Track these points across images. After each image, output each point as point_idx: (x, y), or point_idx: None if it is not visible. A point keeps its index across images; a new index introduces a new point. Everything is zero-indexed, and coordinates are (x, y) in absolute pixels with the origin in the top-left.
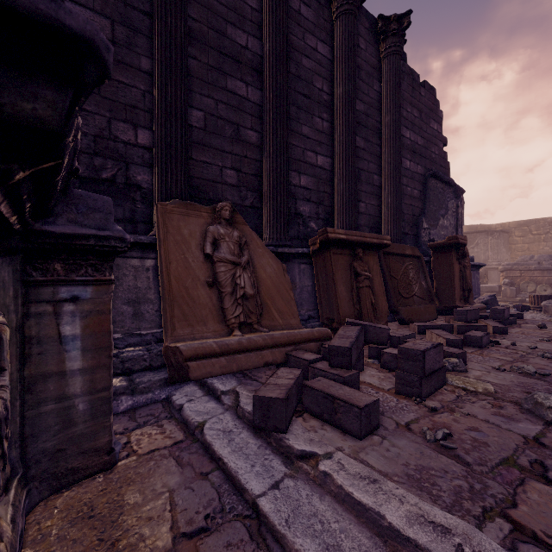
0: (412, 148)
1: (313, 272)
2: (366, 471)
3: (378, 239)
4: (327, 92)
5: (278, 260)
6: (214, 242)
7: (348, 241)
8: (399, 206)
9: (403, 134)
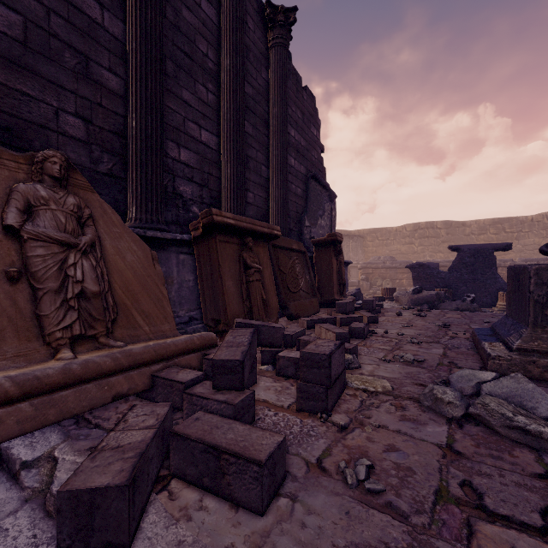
0: (296, 147)
1: (195, 265)
2: None
3: (268, 228)
4: (213, 60)
5: (145, 246)
6: (26, 209)
7: (236, 228)
8: (286, 201)
9: (288, 132)
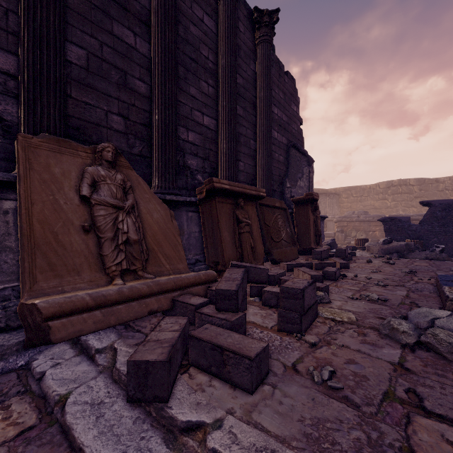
0: (279, 123)
1: (200, 220)
2: (262, 439)
3: (256, 191)
4: (212, 61)
5: (165, 207)
6: (93, 184)
7: (231, 191)
8: (270, 167)
9: (272, 110)
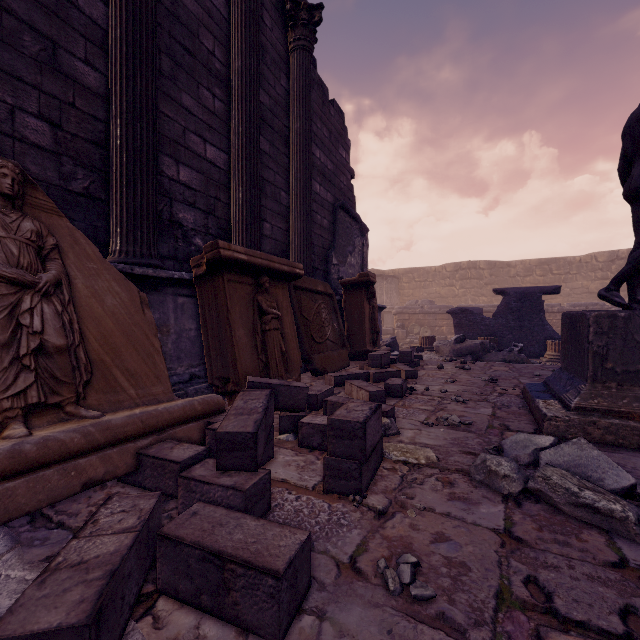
0: (322, 171)
1: (198, 310)
2: None
3: (289, 266)
4: (220, 60)
5: (131, 286)
6: None
7: (249, 265)
8: (310, 234)
9: (313, 152)
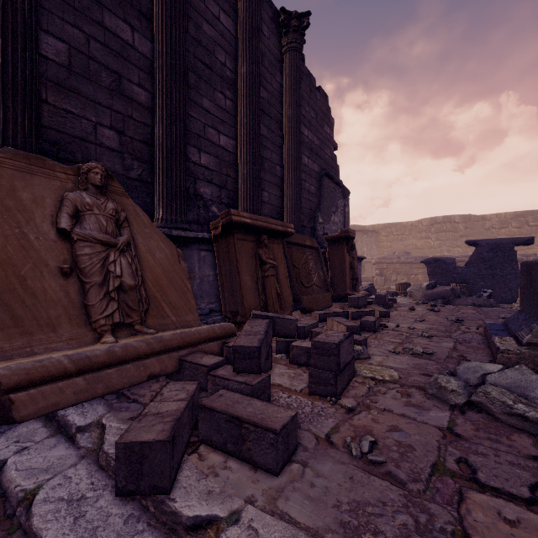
0: (310, 146)
1: (215, 261)
2: (290, 534)
3: (283, 226)
4: (230, 69)
5: (171, 244)
6: (75, 214)
7: (253, 226)
8: (300, 199)
9: (302, 132)
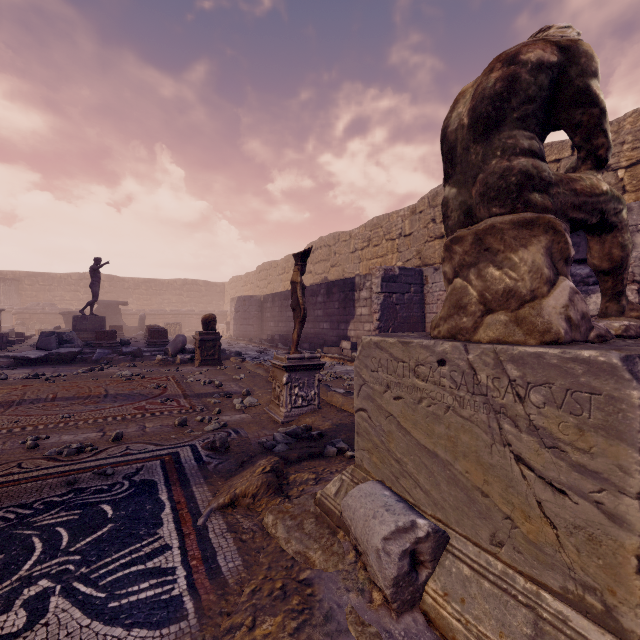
0: None
1: None
2: None
3: None
4: None
5: None
6: None
7: None
8: None
9: None
